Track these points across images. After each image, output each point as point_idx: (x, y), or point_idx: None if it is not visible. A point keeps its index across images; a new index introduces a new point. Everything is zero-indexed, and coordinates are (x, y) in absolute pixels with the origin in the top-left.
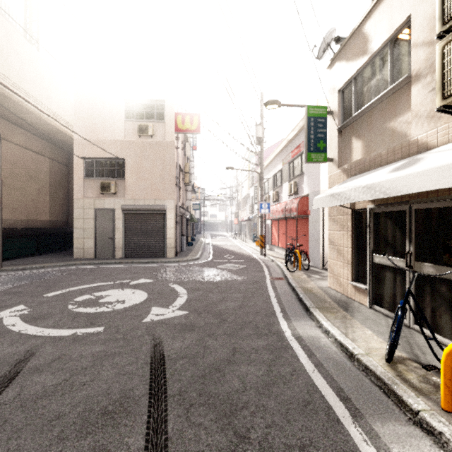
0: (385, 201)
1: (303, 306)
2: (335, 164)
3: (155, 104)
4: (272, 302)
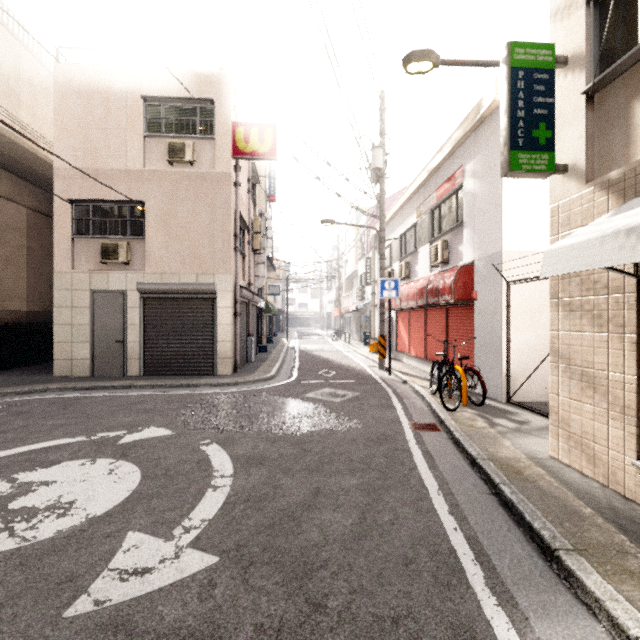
0: None
1: (524, 529)
2: (574, 176)
3: (198, 107)
4: (439, 512)
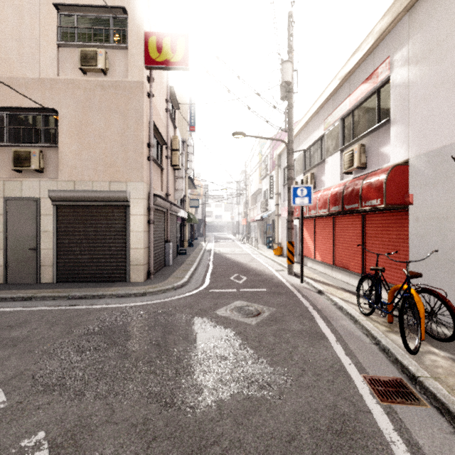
0: None
1: None
2: None
3: (112, 17)
4: None
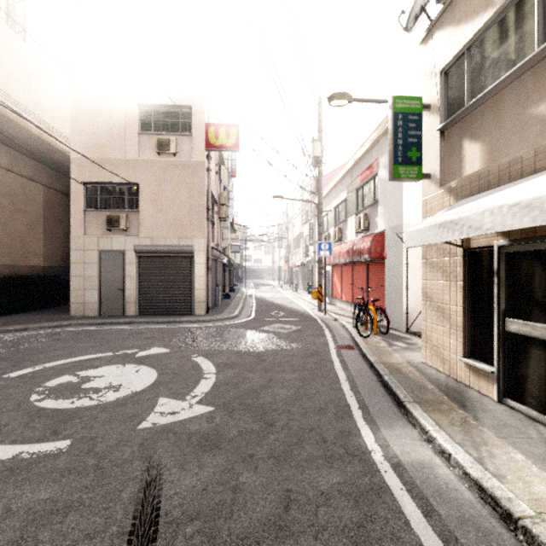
0: (532, 233)
1: (391, 396)
2: (433, 182)
3: (180, 111)
4: (344, 389)
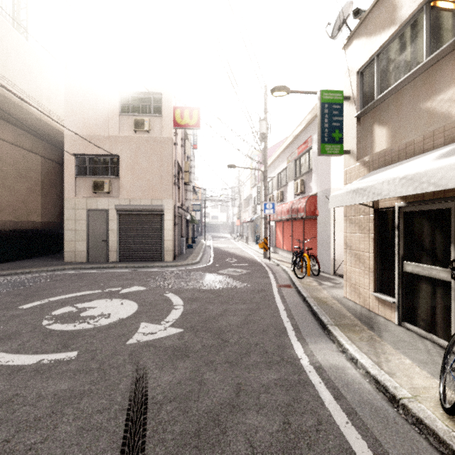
0: (421, 198)
1: (318, 321)
2: (352, 156)
3: (152, 97)
4: (282, 316)
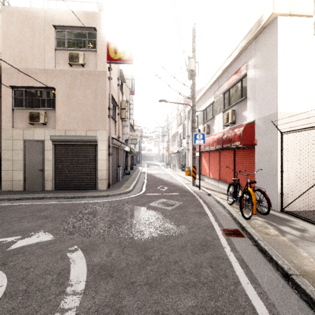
0: None
1: None
2: None
3: (87, 32)
4: None
